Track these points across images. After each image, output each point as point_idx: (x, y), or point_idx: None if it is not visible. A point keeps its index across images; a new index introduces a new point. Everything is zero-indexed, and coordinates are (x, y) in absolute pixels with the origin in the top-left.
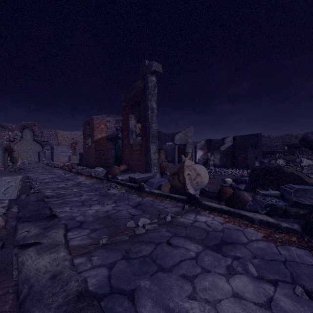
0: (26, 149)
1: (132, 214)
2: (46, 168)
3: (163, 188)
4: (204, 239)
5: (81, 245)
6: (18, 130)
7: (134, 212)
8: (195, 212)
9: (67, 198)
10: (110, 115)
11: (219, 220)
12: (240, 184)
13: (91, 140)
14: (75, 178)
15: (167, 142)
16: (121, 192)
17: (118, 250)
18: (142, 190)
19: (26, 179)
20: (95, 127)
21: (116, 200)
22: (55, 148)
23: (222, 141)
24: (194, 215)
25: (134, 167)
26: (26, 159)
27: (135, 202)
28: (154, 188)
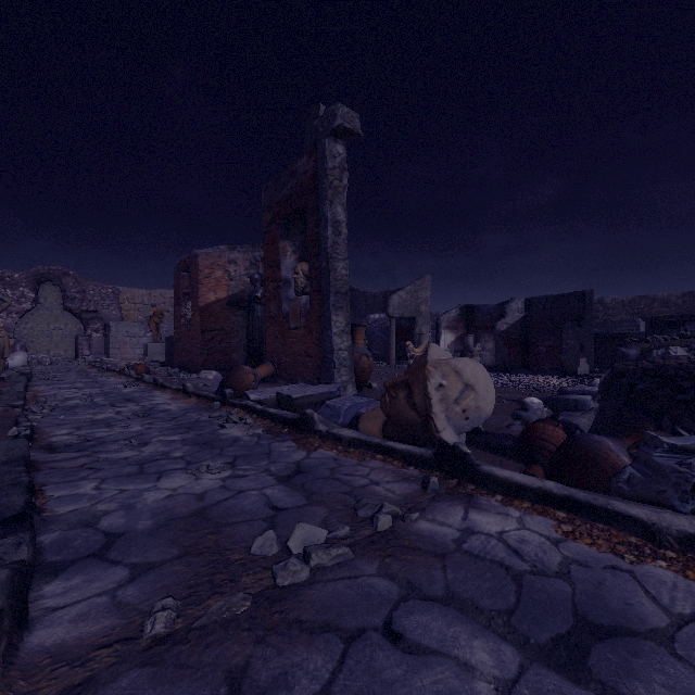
0: (47, 329)
1: (274, 505)
2: (87, 374)
3: (365, 424)
4: (512, 611)
5: (70, 646)
6: (28, 286)
7: (282, 500)
8: (462, 498)
9: (104, 453)
10: (238, 247)
11: (543, 530)
12: (566, 411)
13: (192, 306)
14: (146, 396)
15: (371, 312)
16: (252, 434)
17: (201, 670)
18: (309, 430)
19: (17, 399)
20: (202, 275)
21: (235, 457)
22: (113, 327)
23: (501, 309)
24: (462, 509)
25: (291, 368)
26: (46, 352)
27: (288, 463)
28: (340, 422)
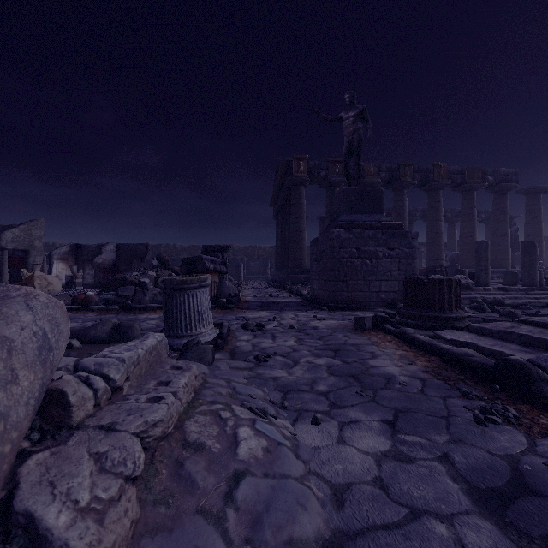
0: None
1: None
2: None
3: None
4: None
5: None
6: None
7: None
8: None
9: None
10: None
11: (69, 314)
12: None
13: None
14: None
15: None
16: None
17: None
18: None
19: None
20: None
21: None
22: None
23: (99, 249)
24: None
25: None
26: None
27: None
28: None
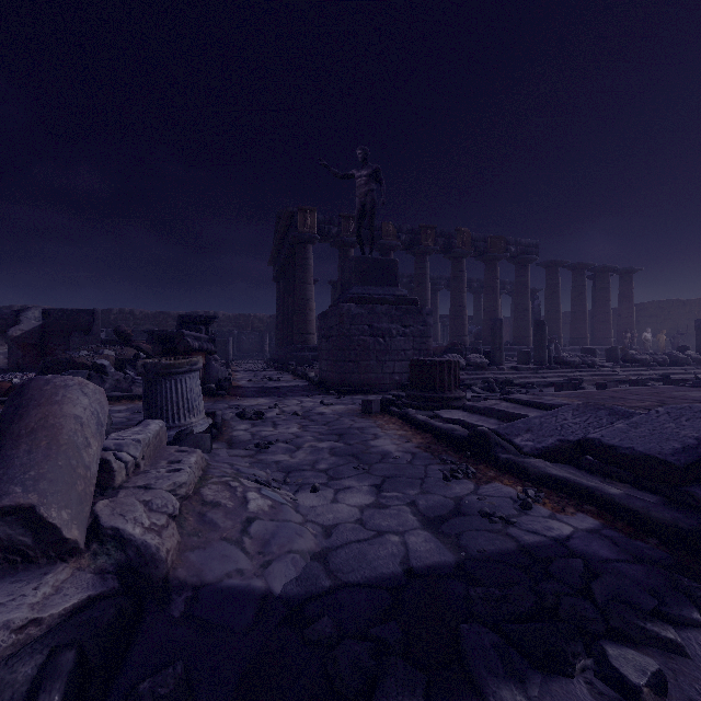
0: None
1: None
2: None
3: None
4: None
5: None
6: None
7: None
8: None
9: None
10: None
11: None
12: None
13: None
14: None
15: None
16: None
17: None
18: None
19: None
20: None
21: None
22: None
23: (16, 316)
24: None
25: None
26: None
27: None
28: None
